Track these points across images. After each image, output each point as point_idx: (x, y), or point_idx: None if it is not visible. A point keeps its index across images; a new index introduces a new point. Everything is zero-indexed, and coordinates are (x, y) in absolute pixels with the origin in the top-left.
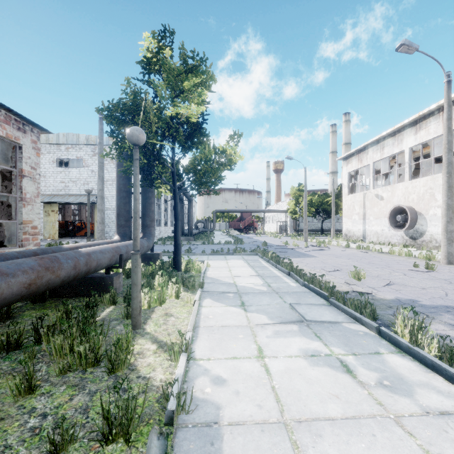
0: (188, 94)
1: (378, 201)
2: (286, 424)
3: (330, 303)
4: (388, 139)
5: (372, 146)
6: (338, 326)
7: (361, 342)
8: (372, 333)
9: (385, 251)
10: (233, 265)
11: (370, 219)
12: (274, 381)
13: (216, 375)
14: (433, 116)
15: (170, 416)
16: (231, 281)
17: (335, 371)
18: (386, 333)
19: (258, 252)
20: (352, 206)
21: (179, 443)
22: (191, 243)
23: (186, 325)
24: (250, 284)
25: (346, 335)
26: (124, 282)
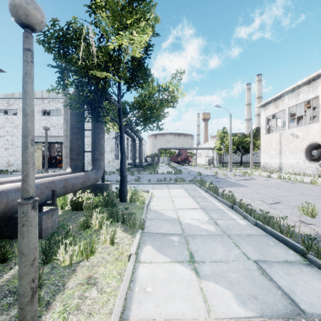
0: (131, 29)
1: (293, 139)
2: None
3: (308, 261)
4: (303, 87)
5: (287, 94)
6: None
7: None
8: None
9: (306, 181)
10: (175, 195)
11: (286, 154)
12: None
13: None
14: None
15: None
16: (174, 216)
17: None
18: None
19: (196, 181)
20: (269, 144)
21: None
22: (140, 173)
23: (109, 317)
24: (195, 221)
25: None
26: (67, 215)
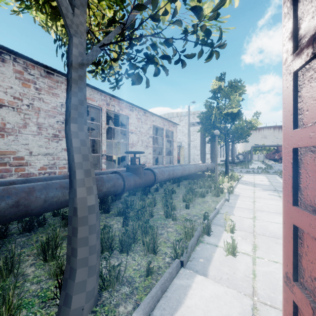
0: (232, 102)
1: None
2: (254, 197)
3: None
4: None
5: None
6: None
7: None
8: None
9: None
10: (257, 177)
11: None
12: (255, 195)
13: (240, 192)
14: None
15: (229, 192)
16: (252, 181)
17: (275, 196)
18: None
19: (278, 173)
20: None
21: (231, 195)
22: (233, 167)
23: None
24: (262, 183)
25: None
26: None
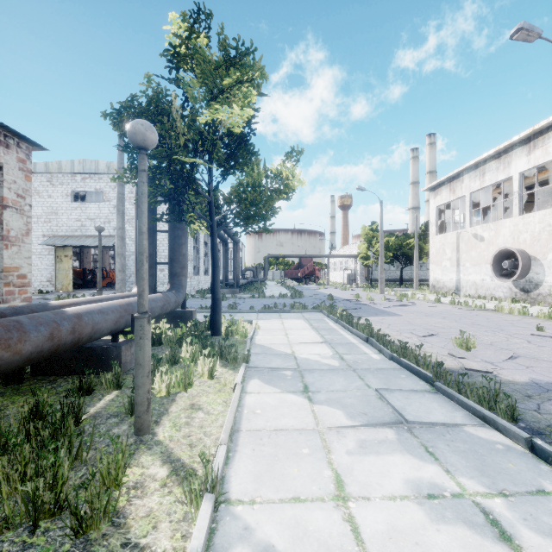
0: (229, 95)
1: (477, 242)
2: None
3: (435, 389)
4: (490, 162)
5: (468, 172)
6: (458, 432)
7: (506, 468)
8: (518, 448)
9: (490, 307)
10: (291, 327)
11: (466, 266)
12: None
13: (265, 543)
14: None
15: None
16: (288, 351)
17: (479, 536)
18: (546, 450)
19: (323, 308)
20: (441, 250)
21: None
22: (236, 296)
23: (220, 428)
24: (315, 356)
25: (476, 450)
26: None
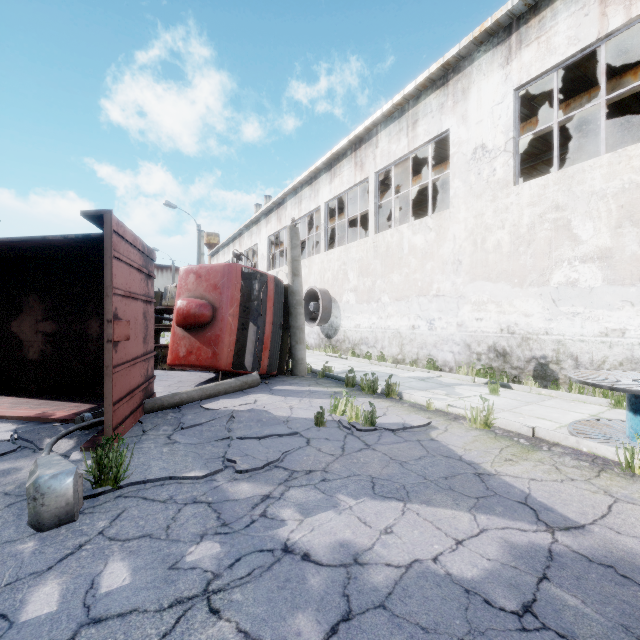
0: None
1: None
2: None
3: None
4: (226, 248)
5: (221, 250)
6: None
7: None
8: None
9: None
10: None
11: None
12: None
13: None
14: (237, 239)
15: None
16: None
17: None
18: None
19: None
20: None
21: None
22: None
23: None
24: None
25: None
26: None
